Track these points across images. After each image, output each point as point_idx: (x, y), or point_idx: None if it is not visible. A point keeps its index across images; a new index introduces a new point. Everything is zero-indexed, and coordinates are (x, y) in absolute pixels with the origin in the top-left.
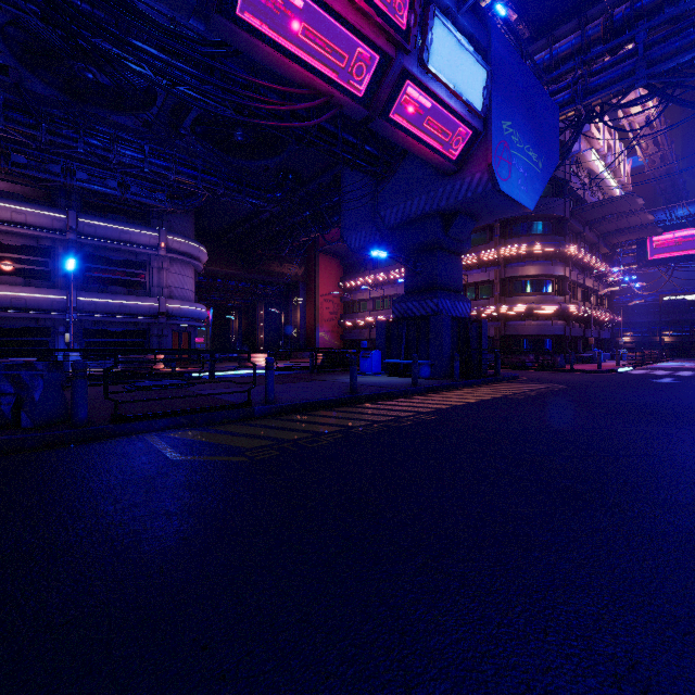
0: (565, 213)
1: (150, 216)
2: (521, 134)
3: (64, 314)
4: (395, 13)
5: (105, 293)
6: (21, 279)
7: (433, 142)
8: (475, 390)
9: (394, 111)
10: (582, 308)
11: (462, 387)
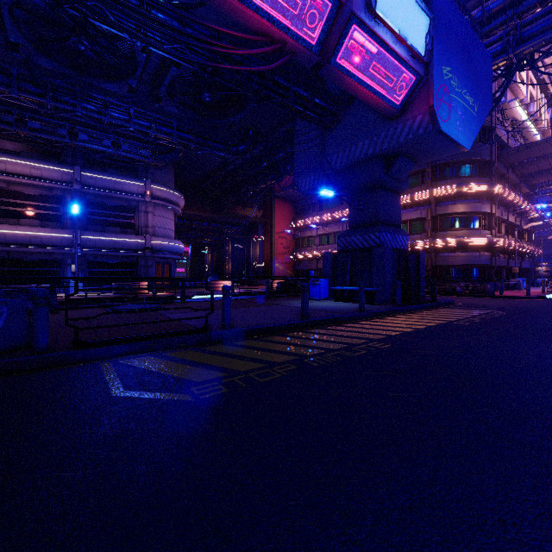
0: (491, 157)
1: (138, 170)
2: (459, 79)
3: (71, 249)
4: None
5: (103, 232)
6: (38, 222)
7: (378, 88)
8: (417, 315)
9: (343, 57)
10: (507, 241)
11: (404, 312)
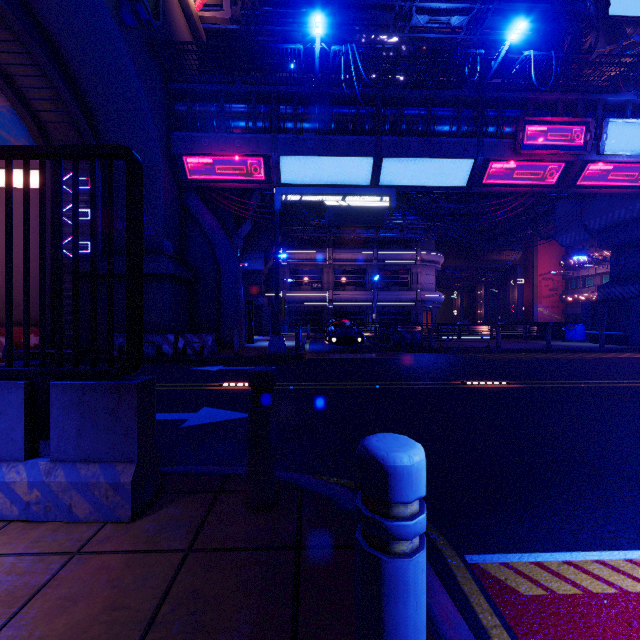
0: None
1: (411, 242)
2: None
3: (371, 304)
4: (574, 141)
5: (389, 291)
6: (354, 287)
7: (620, 183)
8: None
9: (580, 181)
10: None
11: None
